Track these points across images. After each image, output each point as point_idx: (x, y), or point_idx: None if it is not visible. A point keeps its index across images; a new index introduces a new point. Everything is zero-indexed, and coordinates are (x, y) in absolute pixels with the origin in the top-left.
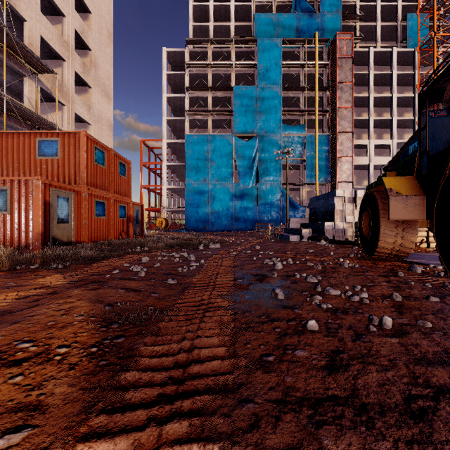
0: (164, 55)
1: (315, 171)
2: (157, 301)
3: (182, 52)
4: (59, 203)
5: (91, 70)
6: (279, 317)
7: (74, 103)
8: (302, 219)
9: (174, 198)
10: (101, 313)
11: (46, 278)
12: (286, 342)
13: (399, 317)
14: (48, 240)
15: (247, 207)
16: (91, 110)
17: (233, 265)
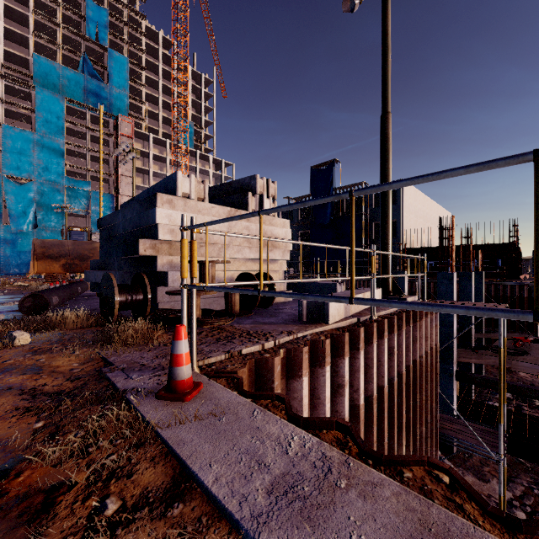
0: None
1: None
2: None
3: None
4: None
5: None
6: None
7: None
8: None
9: None
10: None
11: None
12: None
13: None
14: None
15: (22, 251)
16: None
17: None
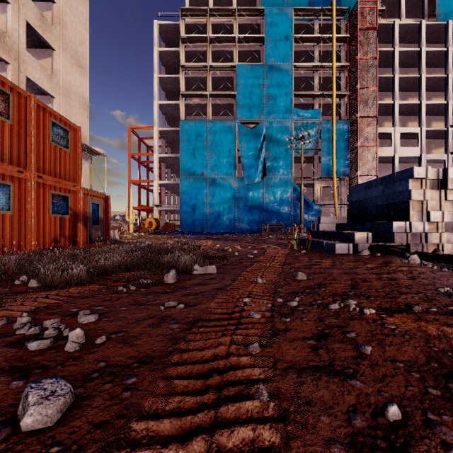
0: (156, 28)
1: (332, 163)
2: None
3: (177, 26)
4: None
5: (55, 28)
6: None
7: (26, 63)
8: (338, 218)
9: (169, 196)
10: None
11: None
12: None
13: None
14: None
15: (253, 206)
16: (53, 78)
17: None
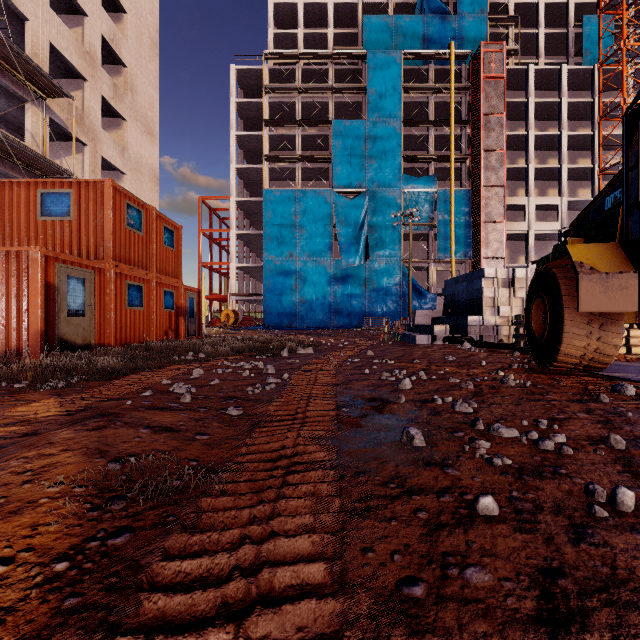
0: (233, 75)
1: (450, 242)
2: (205, 449)
3: (258, 71)
4: (70, 287)
5: (126, 95)
6: (421, 485)
7: (101, 142)
8: (434, 312)
9: (247, 282)
10: (98, 479)
11: (31, 406)
12: (443, 545)
13: (636, 484)
14: (53, 342)
15: (353, 295)
16: (125, 152)
17: (333, 382)
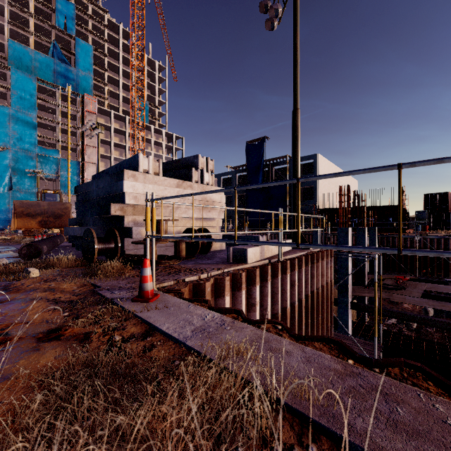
0: None
1: (68, 186)
2: None
3: None
4: None
5: None
6: None
7: None
8: None
9: None
10: None
11: None
12: None
13: None
14: None
15: None
16: None
17: None
